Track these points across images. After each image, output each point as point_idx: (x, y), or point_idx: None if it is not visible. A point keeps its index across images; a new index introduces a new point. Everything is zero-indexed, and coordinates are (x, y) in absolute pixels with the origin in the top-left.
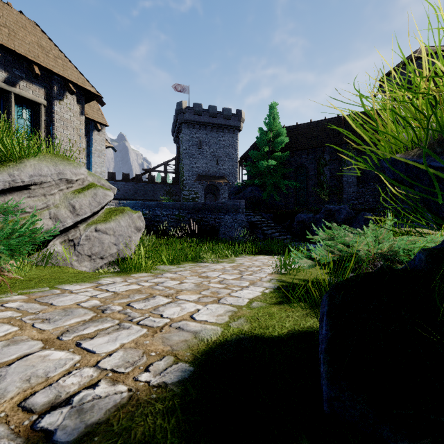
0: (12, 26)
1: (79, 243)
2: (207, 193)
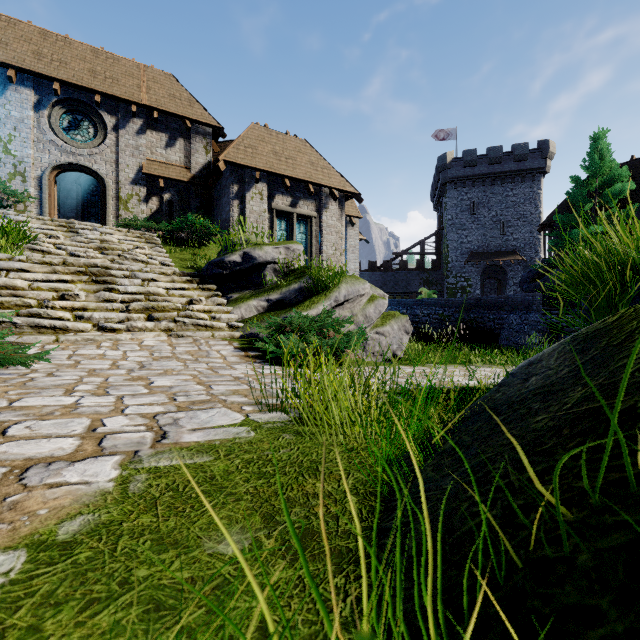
0: (293, 154)
1: (366, 342)
2: (484, 279)
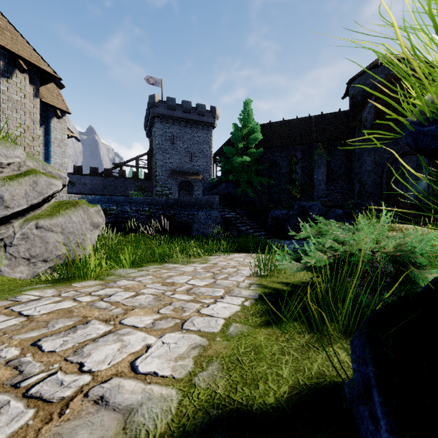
0: None
1: (12, 243)
2: (180, 190)
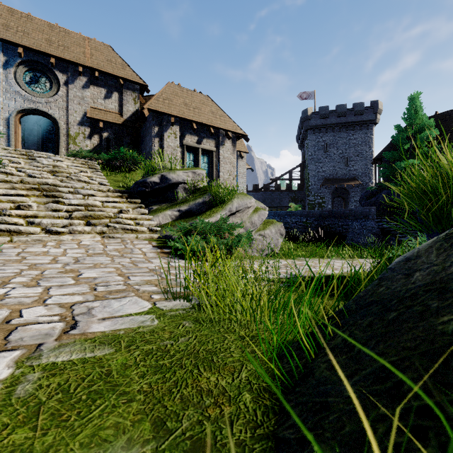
0: (199, 105)
1: (252, 242)
2: (334, 197)
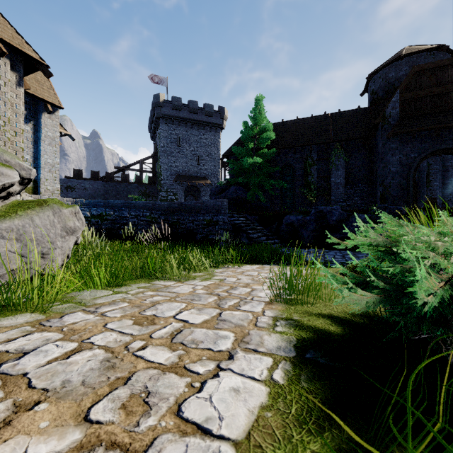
0: None
1: None
2: (187, 195)
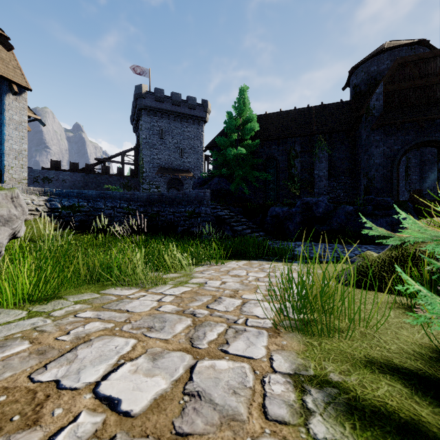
0: None
1: None
2: (170, 188)
